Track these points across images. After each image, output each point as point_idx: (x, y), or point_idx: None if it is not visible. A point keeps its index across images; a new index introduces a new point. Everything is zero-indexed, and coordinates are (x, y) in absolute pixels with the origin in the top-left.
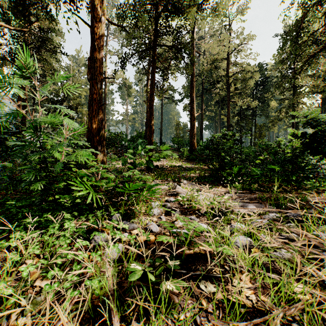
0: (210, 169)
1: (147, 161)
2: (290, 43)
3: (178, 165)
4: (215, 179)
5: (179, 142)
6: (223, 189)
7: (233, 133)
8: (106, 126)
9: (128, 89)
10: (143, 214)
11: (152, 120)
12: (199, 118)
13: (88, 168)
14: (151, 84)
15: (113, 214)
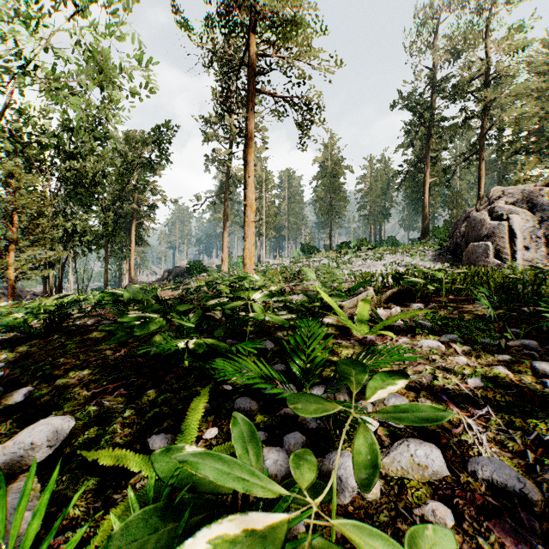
0: None
1: None
2: None
3: None
4: None
5: None
6: None
7: None
8: None
9: None
10: None
11: None
12: None
13: None
14: None
15: None
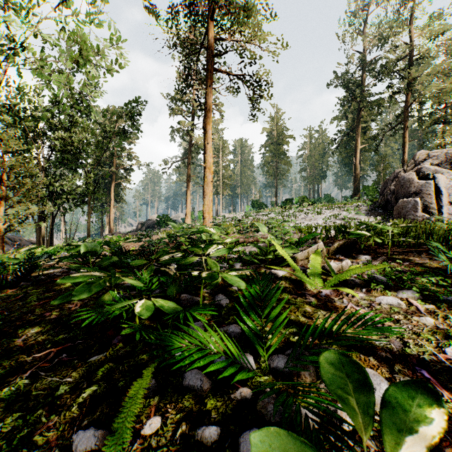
0: None
1: None
2: None
3: None
4: None
5: None
6: None
7: None
8: None
9: None
10: None
11: None
12: None
13: None
14: None
15: None
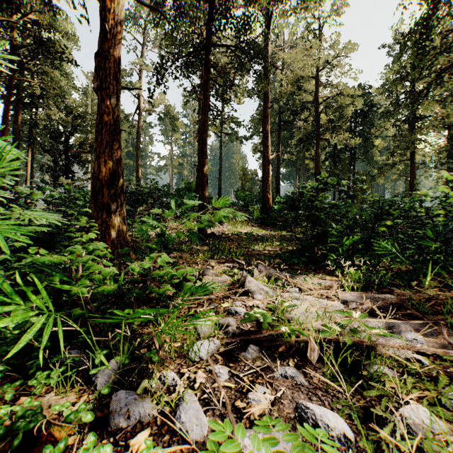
0: (301, 242)
1: (192, 232)
2: (412, 50)
3: (245, 232)
4: (309, 259)
5: (246, 197)
6: (329, 281)
7: (338, 182)
8: (140, 174)
9: (172, 121)
10: (175, 356)
11: (204, 162)
12: (274, 164)
13: (92, 241)
14: (204, 106)
15: (95, 371)
